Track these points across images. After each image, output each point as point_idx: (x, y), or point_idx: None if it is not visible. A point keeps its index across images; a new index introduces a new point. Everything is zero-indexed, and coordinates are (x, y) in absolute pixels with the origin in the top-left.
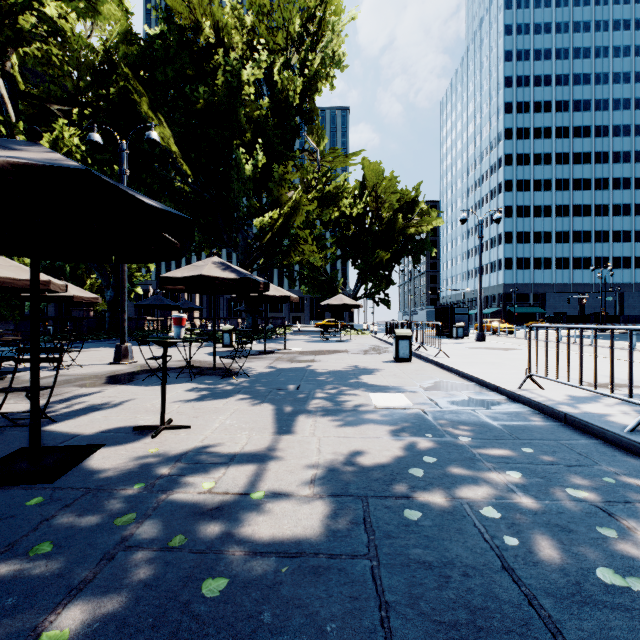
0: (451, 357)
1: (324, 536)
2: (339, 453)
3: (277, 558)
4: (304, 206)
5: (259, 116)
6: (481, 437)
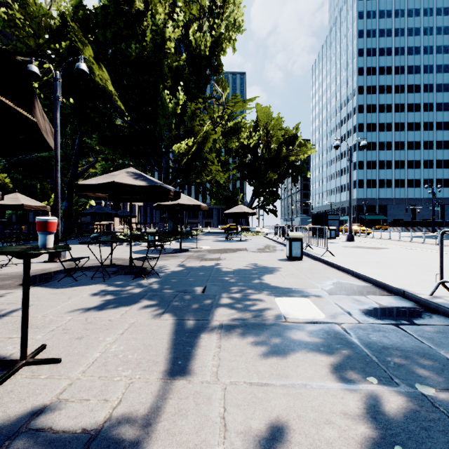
0: (336, 256)
1: None
2: (255, 433)
3: None
4: (212, 136)
5: (178, 67)
6: (445, 384)
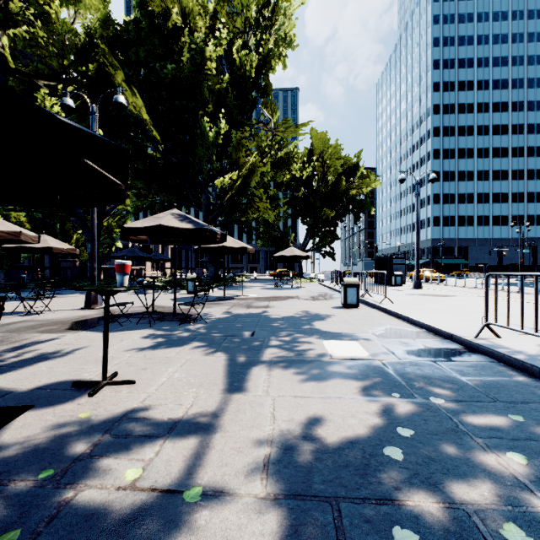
0: (396, 303)
1: None
2: (297, 420)
3: None
4: (260, 169)
5: (220, 90)
6: (455, 398)
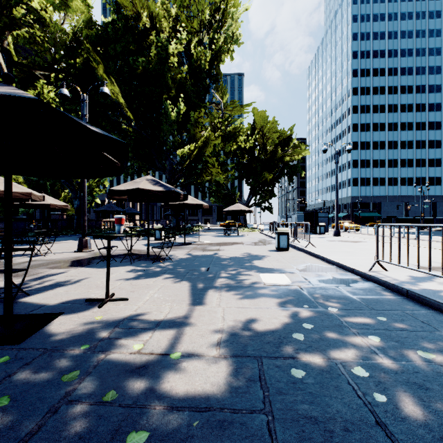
0: (317, 247)
1: (228, 392)
2: (238, 320)
3: (190, 412)
4: (212, 141)
5: (181, 78)
6: (345, 308)
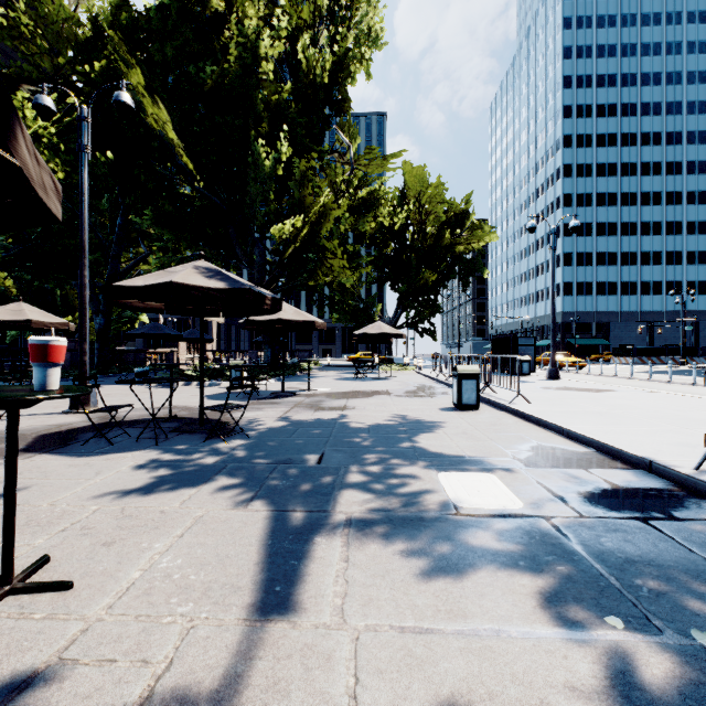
0: (533, 403)
1: None
2: None
3: None
4: (334, 212)
5: (279, 102)
6: None
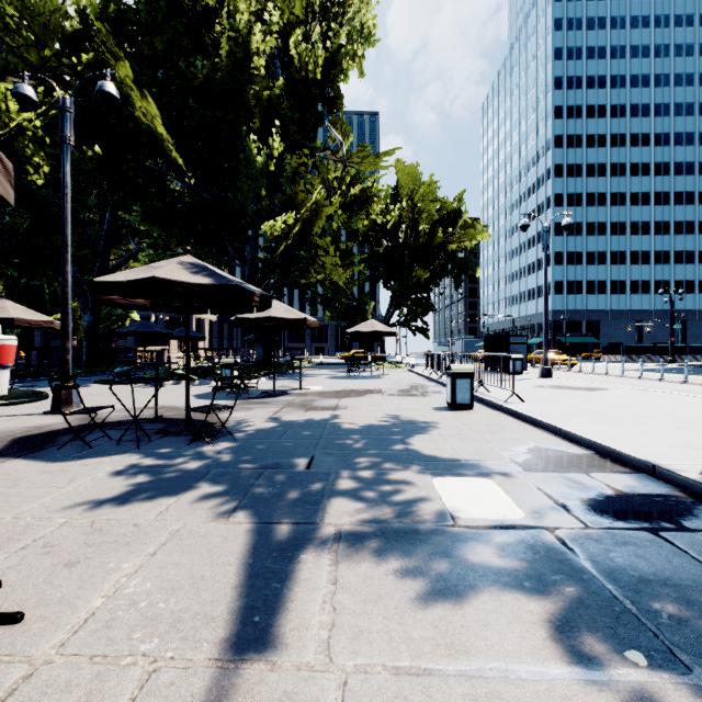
0: (528, 402)
1: None
2: None
3: None
4: (326, 209)
5: (271, 98)
6: None
